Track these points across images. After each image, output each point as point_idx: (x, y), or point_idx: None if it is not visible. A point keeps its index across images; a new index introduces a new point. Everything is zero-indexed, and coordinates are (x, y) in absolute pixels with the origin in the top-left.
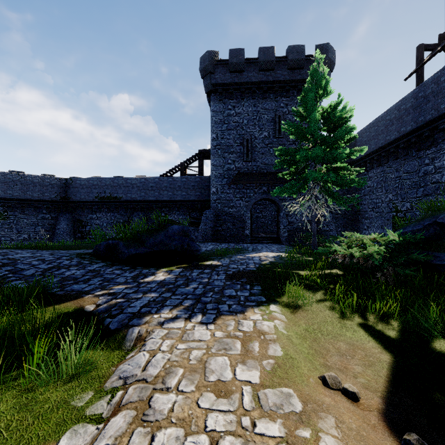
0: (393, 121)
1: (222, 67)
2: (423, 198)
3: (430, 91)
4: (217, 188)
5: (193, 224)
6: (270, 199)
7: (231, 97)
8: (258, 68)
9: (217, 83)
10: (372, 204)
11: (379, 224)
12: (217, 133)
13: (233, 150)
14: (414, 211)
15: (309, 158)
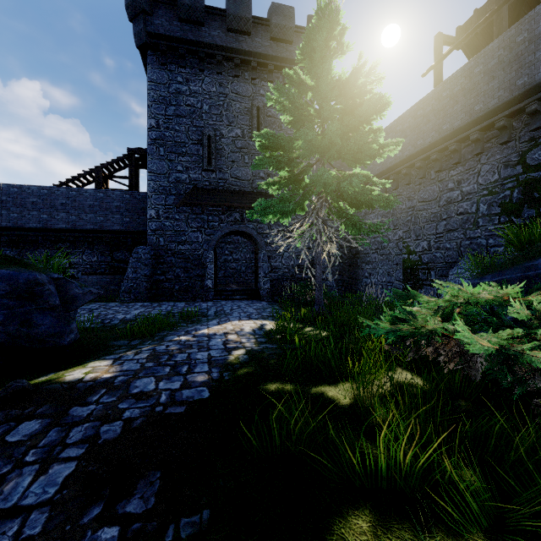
0: (406, 132)
1: (165, 8)
2: (446, 235)
3: (458, 88)
4: (159, 210)
5: (119, 271)
6: (244, 232)
7: (182, 63)
8: (226, 26)
9: (157, 33)
10: (375, 244)
11: (385, 270)
12: (157, 118)
13: (185, 150)
14: (433, 252)
15: (315, 148)
